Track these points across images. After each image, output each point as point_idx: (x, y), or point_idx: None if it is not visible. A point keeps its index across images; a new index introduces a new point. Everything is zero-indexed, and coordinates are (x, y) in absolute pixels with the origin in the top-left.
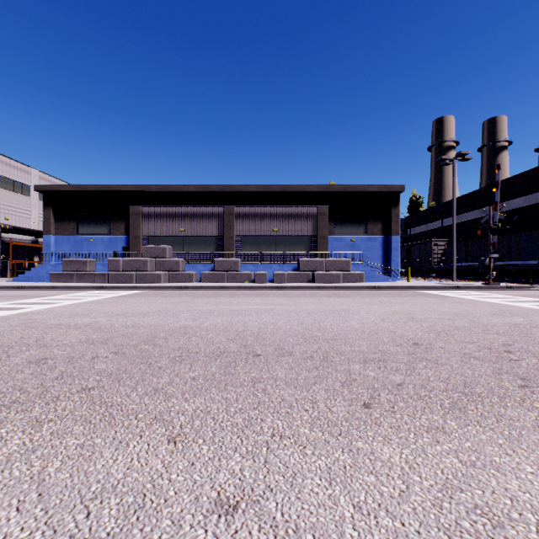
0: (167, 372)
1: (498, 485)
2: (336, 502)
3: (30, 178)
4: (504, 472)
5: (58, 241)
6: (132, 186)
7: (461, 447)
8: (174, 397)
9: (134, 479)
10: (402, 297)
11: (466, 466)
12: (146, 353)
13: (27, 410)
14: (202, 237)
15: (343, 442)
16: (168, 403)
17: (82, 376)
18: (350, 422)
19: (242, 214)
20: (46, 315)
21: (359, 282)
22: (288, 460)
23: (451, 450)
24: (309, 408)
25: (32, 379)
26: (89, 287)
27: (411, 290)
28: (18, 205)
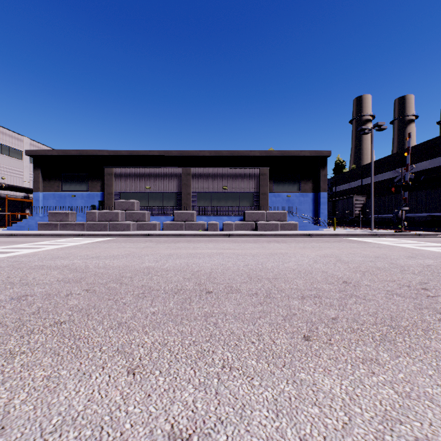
0: (130, 308)
1: (435, 417)
2: (283, 435)
3: (23, 145)
4: (438, 404)
5: (45, 196)
6: (107, 151)
7: (395, 378)
8: (136, 331)
9: (93, 411)
10: (330, 243)
11: (402, 398)
12: (113, 290)
13: (3, 343)
14: (164, 193)
15: (287, 373)
16: (130, 336)
17: (56, 311)
18: (293, 354)
19: (198, 174)
20: (32, 258)
21: (294, 230)
22: (237, 391)
23: (387, 381)
24: (255, 341)
25: (12, 314)
26: (70, 235)
27: (337, 237)
28: (13, 167)
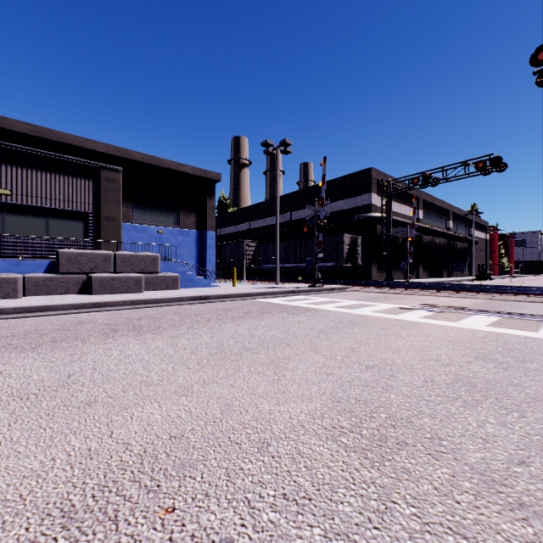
0: None
1: None
2: None
3: None
4: None
5: None
6: None
7: None
8: None
9: None
10: (260, 319)
11: None
12: None
13: None
14: None
15: None
16: None
17: None
18: None
19: None
20: None
21: (172, 289)
22: None
23: None
24: None
25: None
26: None
27: (249, 298)
28: None
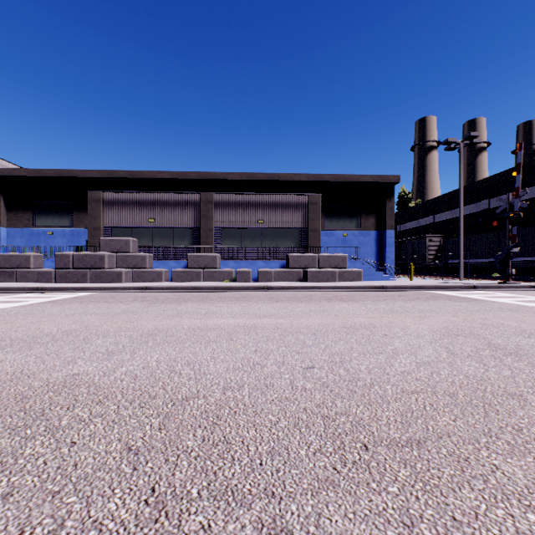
0: None
1: None
2: None
3: None
4: None
5: (10, 234)
6: (98, 172)
7: None
8: None
9: None
10: (424, 301)
11: None
12: None
13: None
14: (175, 228)
15: None
16: None
17: None
18: None
19: (223, 202)
20: None
21: (356, 281)
22: None
23: None
24: None
25: None
26: (23, 288)
27: (422, 290)
28: None
